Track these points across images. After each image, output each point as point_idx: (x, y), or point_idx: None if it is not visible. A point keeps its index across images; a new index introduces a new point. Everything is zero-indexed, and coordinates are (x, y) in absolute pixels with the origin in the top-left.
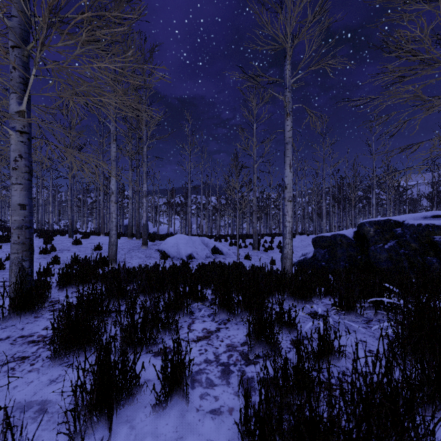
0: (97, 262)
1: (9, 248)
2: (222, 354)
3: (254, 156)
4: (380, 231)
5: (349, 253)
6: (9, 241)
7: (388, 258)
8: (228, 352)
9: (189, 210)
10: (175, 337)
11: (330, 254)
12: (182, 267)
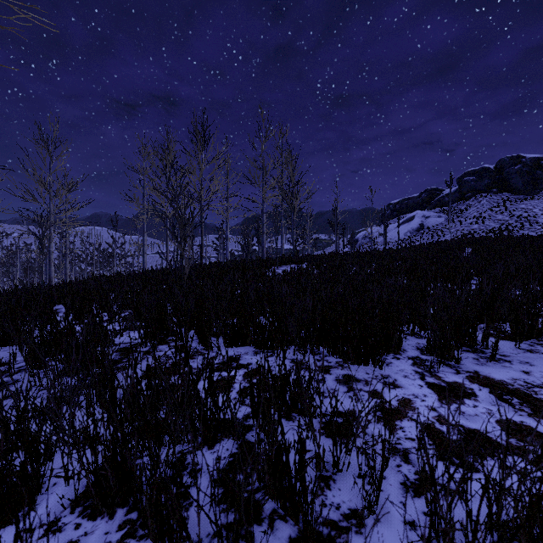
0: None
1: None
2: None
3: None
4: None
5: None
6: None
7: None
8: None
9: None
10: None
11: None
12: None
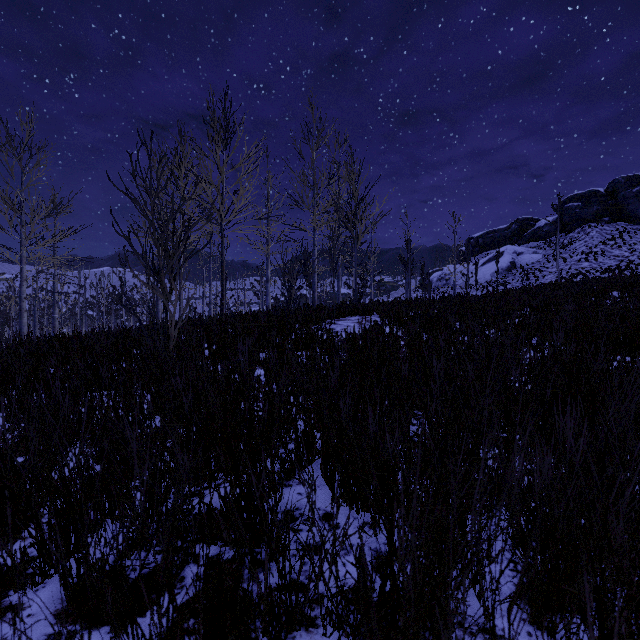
0: None
1: None
2: None
3: None
4: None
5: None
6: None
7: None
8: None
9: None
10: None
11: None
12: None
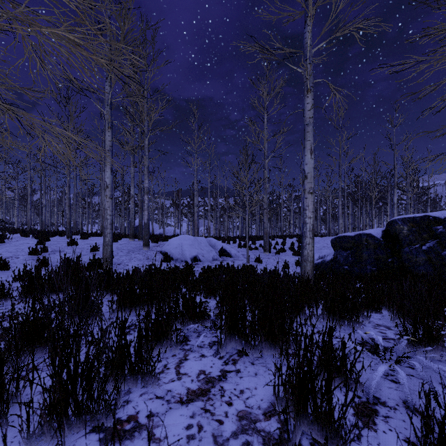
0: (89, 264)
1: None
2: (230, 441)
3: (265, 151)
4: (416, 229)
5: (377, 255)
6: (2, 241)
7: (427, 262)
8: (241, 435)
9: (196, 210)
10: (151, 392)
11: (354, 257)
12: (184, 271)
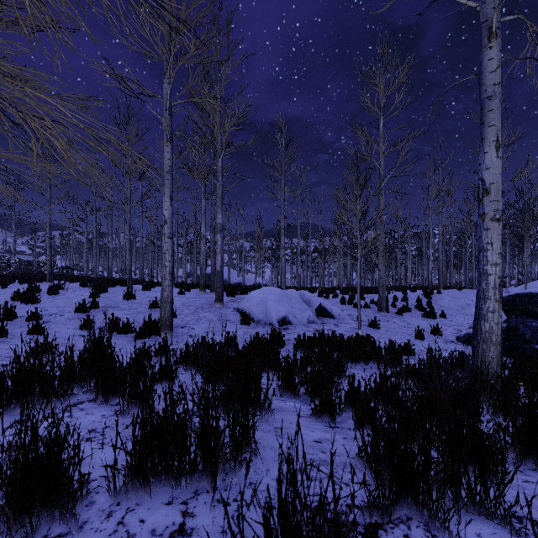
0: (142, 328)
1: (49, 302)
2: None
3: (381, 169)
4: None
5: None
6: (57, 293)
7: None
8: None
9: (283, 253)
10: None
11: None
12: (270, 346)
